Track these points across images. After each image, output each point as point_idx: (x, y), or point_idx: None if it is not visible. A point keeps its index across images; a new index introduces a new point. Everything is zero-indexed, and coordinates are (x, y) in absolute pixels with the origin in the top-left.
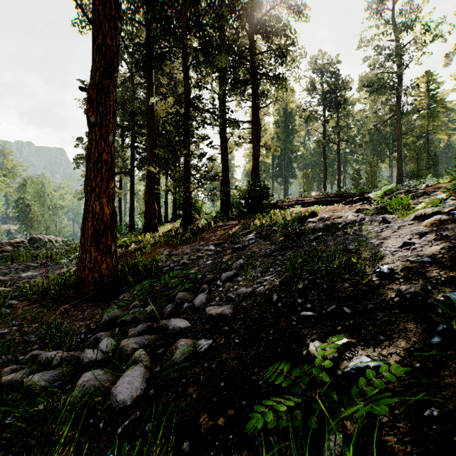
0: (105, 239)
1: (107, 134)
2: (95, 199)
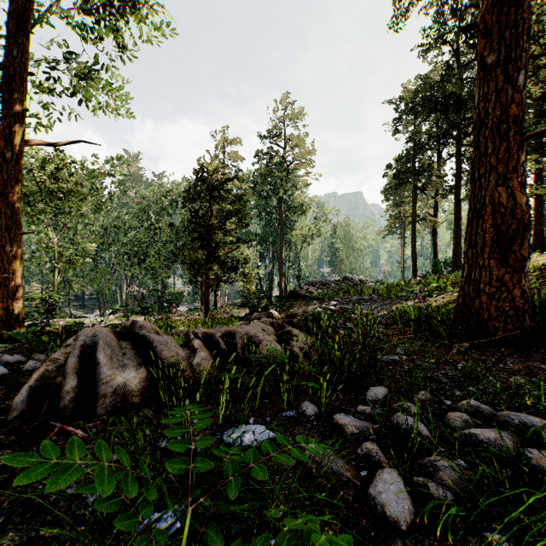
0: (516, 246)
1: (516, 71)
2: (497, 184)
